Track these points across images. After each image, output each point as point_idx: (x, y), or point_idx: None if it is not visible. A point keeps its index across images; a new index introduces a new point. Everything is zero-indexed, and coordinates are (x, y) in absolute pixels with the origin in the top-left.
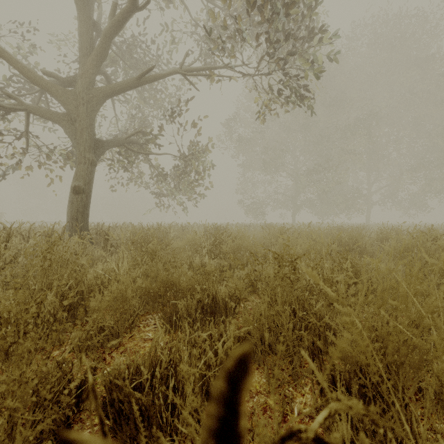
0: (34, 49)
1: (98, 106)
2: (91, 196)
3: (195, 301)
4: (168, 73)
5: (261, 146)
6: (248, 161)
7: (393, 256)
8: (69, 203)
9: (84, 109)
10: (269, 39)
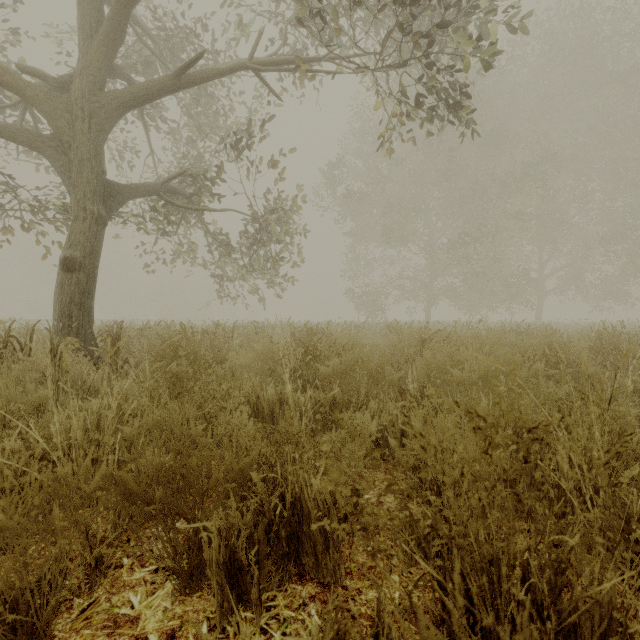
0: (16, 41)
1: (110, 123)
2: (96, 276)
3: (250, 514)
4: (230, 71)
5: (379, 207)
6: (360, 230)
7: (636, 383)
8: (57, 288)
9: (85, 127)
10: (401, 2)
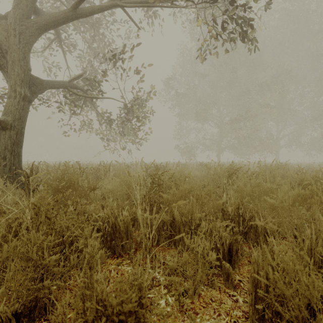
0: None
1: (33, 39)
2: (24, 133)
3: None
4: (107, 9)
5: (193, 101)
6: (183, 114)
7: None
8: None
9: (16, 40)
10: None
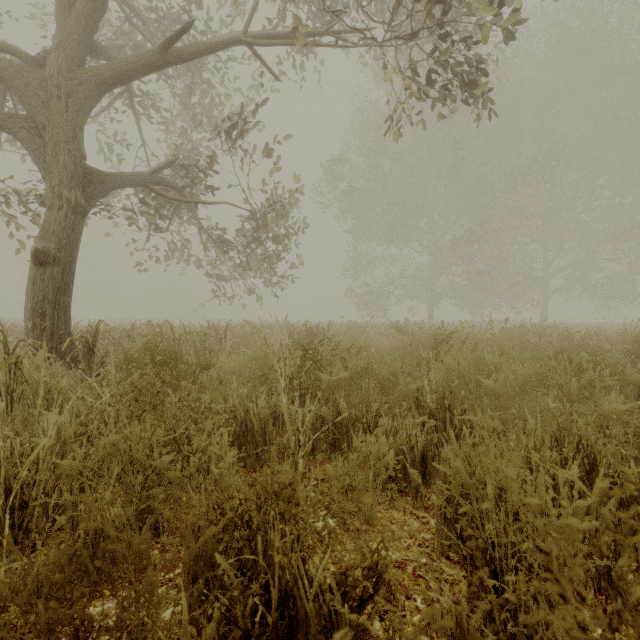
0: None
1: (90, 103)
2: (74, 271)
3: (213, 626)
4: (222, 47)
5: (380, 204)
6: (361, 228)
7: None
8: (29, 283)
9: (61, 106)
10: None
